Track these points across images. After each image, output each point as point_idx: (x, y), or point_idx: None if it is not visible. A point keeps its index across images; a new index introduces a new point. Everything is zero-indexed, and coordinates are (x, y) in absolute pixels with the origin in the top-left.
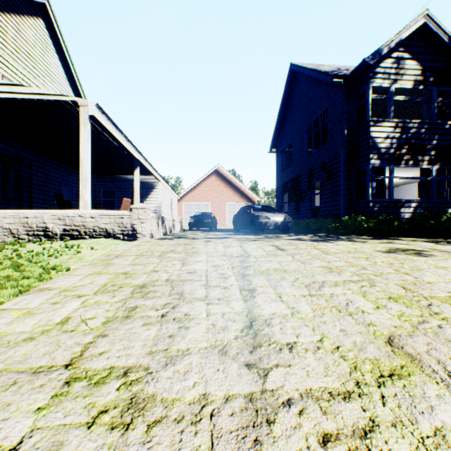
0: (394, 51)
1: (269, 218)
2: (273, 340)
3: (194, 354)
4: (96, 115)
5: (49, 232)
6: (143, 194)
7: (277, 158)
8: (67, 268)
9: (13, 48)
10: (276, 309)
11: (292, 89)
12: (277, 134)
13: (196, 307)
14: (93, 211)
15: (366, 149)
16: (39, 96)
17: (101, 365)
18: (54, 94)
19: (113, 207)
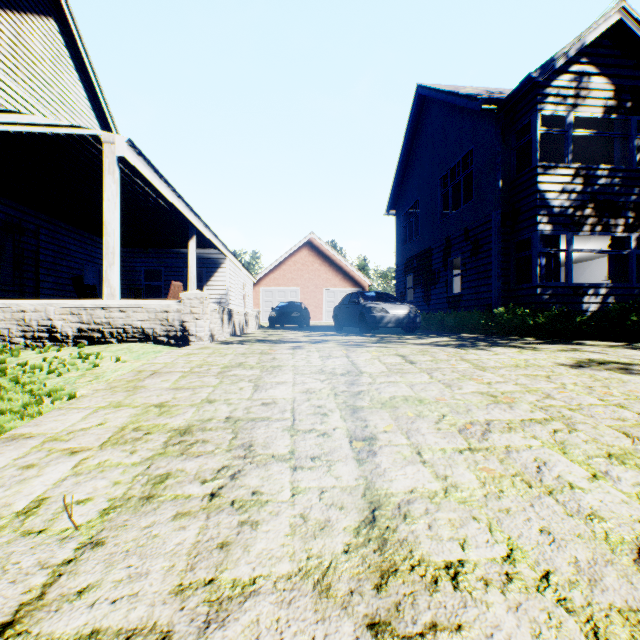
0: (573, 62)
1: (387, 311)
2: (418, 555)
3: (264, 593)
4: (129, 157)
5: (57, 333)
6: (203, 276)
7: (397, 224)
8: (69, 395)
9: (10, 62)
10: (415, 479)
11: (420, 122)
12: (398, 188)
13: (273, 476)
14: (123, 302)
15: (531, 208)
16: (42, 129)
17: (73, 626)
18: (65, 124)
19: (160, 295)
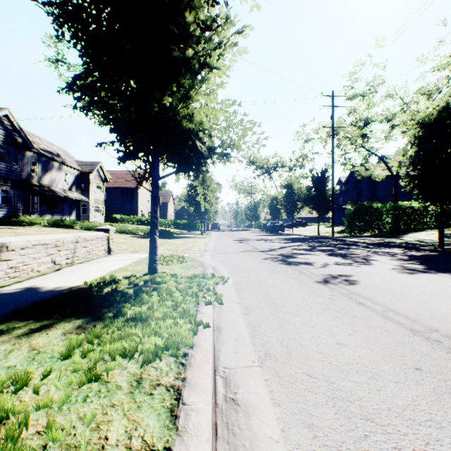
0: None
1: None
2: None
3: None
4: None
5: None
6: None
7: None
8: None
9: None
10: None
11: None
12: None
13: None
14: None
15: None
16: None
17: None
18: None
19: None
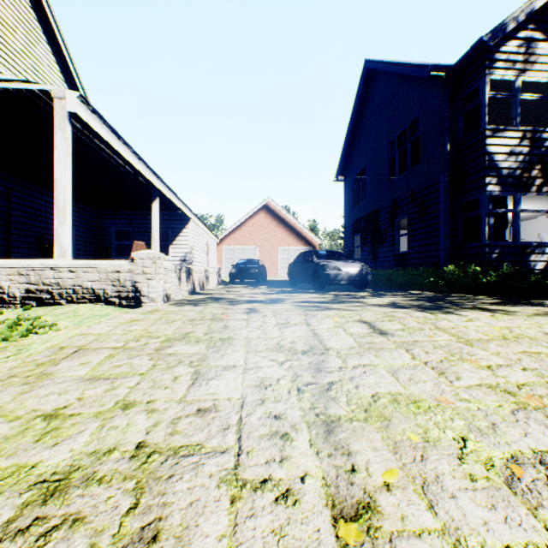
0: (521, 28)
1: (340, 269)
2: None
3: None
4: (81, 114)
5: (4, 294)
6: (169, 236)
7: (345, 189)
8: None
9: None
10: None
11: (367, 95)
12: (346, 156)
13: None
14: (73, 262)
15: (479, 170)
16: None
17: None
18: (14, 79)
19: (129, 253)
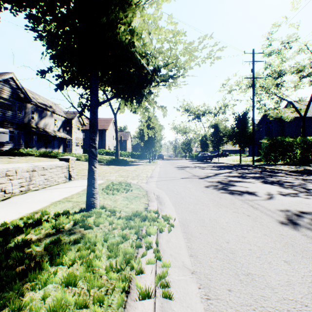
0: (0, 80)
1: None
2: None
3: None
4: None
5: None
6: None
7: None
8: None
9: None
10: None
11: None
12: None
13: None
14: None
15: None
16: None
17: None
18: None
19: None
